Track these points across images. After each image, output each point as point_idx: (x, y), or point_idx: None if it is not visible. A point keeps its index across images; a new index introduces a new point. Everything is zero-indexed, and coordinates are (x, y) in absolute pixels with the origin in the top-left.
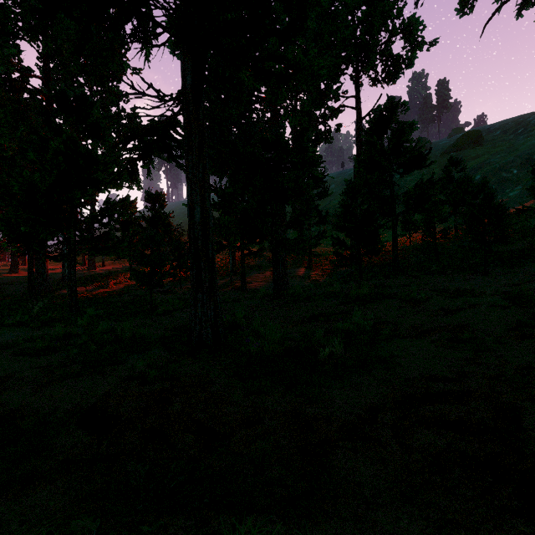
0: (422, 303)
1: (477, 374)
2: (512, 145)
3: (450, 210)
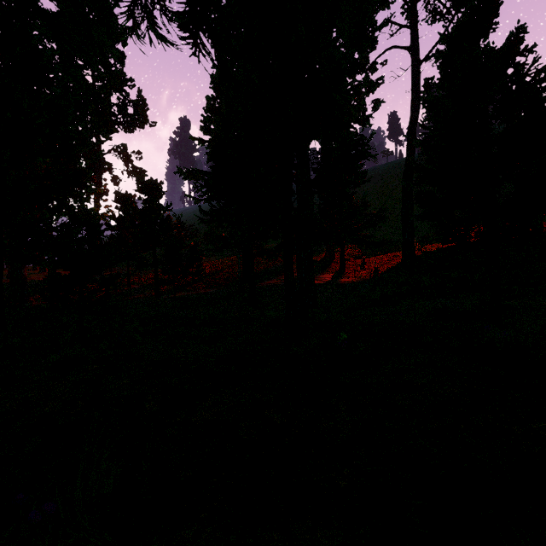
0: None
1: None
2: None
3: None
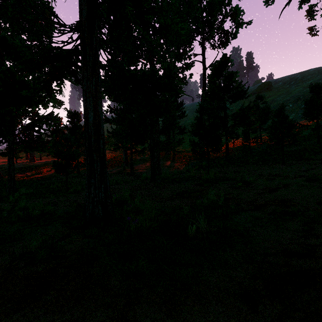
0: (251, 183)
1: None
2: (288, 91)
3: (258, 126)
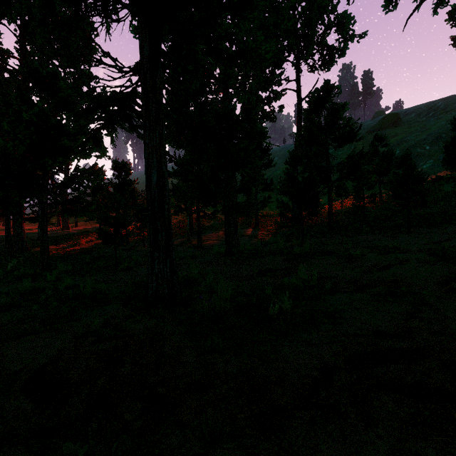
0: (358, 259)
1: (422, 330)
2: (424, 126)
3: (376, 179)
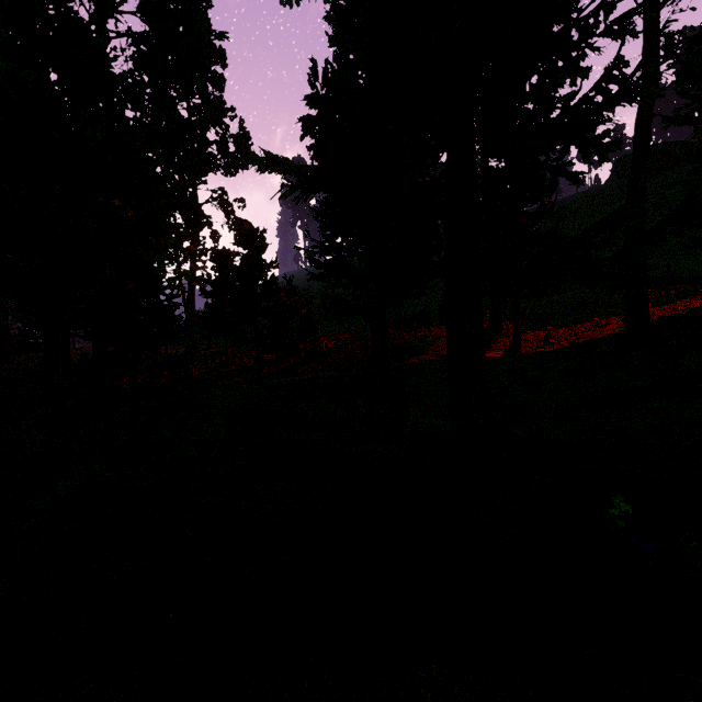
0: None
1: None
2: None
3: None
